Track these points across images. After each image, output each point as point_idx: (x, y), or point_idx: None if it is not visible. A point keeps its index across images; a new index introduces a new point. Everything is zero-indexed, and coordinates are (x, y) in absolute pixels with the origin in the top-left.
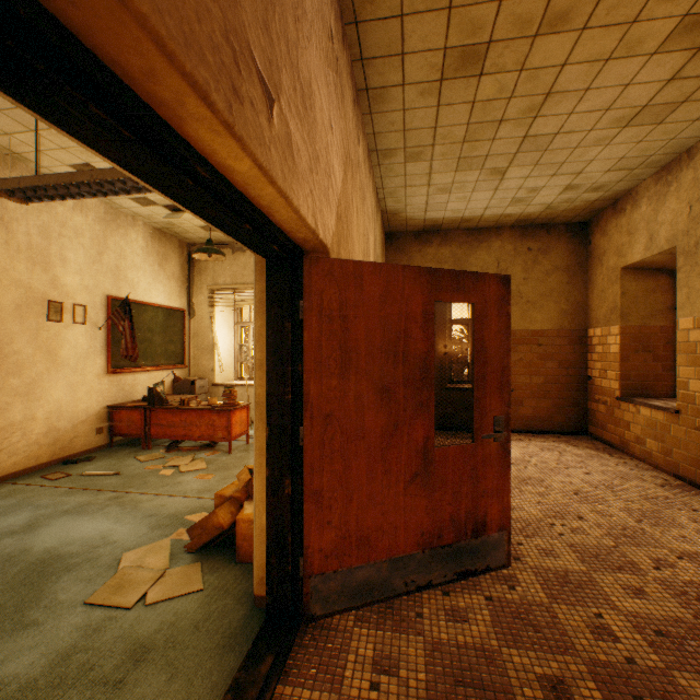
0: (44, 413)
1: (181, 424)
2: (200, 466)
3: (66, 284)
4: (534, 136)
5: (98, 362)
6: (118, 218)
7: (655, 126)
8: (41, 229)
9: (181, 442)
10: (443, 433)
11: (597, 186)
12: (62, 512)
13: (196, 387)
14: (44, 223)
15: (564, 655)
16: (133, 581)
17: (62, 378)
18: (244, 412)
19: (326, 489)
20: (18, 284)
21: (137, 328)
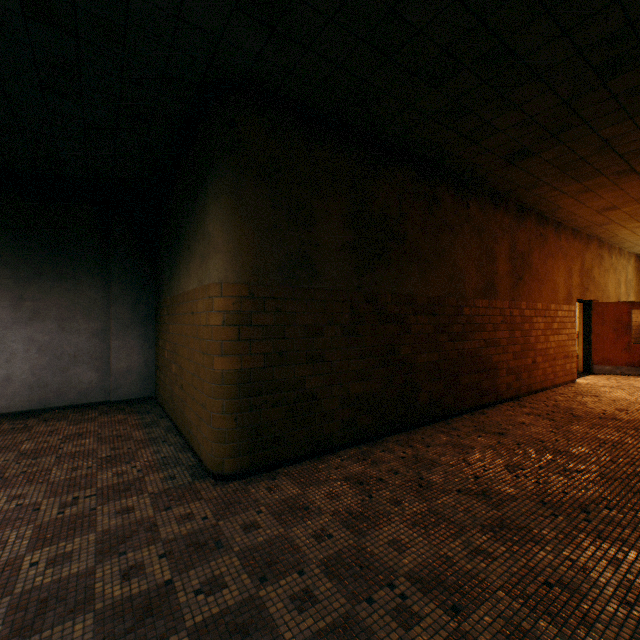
0: None
1: None
2: None
3: None
4: None
5: None
6: None
7: None
8: None
9: None
10: None
11: None
12: None
13: None
14: None
15: None
16: None
17: None
18: None
19: (597, 348)
20: None
21: None
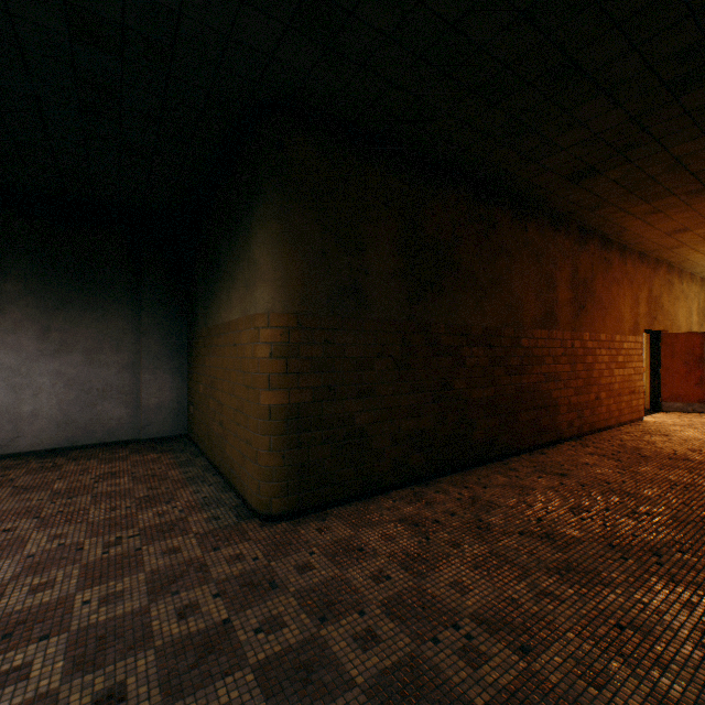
0: None
1: None
2: None
3: None
4: None
5: None
6: None
7: None
8: None
9: None
10: None
11: None
12: None
13: None
14: None
15: None
16: None
17: None
18: None
19: (666, 383)
20: None
21: None
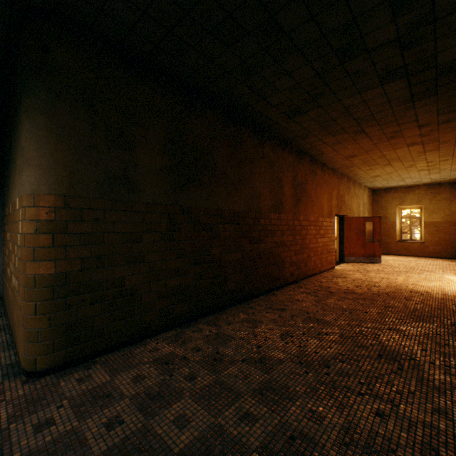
0: None
1: None
2: None
3: None
4: (404, 177)
5: None
6: None
7: (439, 173)
8: None
9: None
10: (393, 256)
11: (442, 178)
12: None
13: None
14: None
15: (380, 267)
16: None
17: None
18: None
19: (347, 246)
20: None
21: None
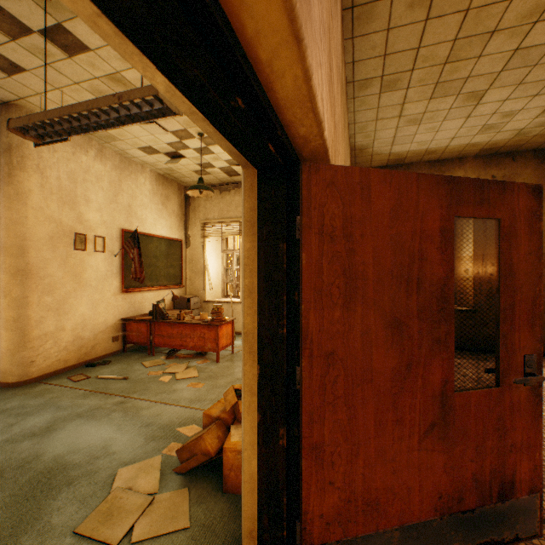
0: (71, 325)
1: (177, 336)
2: (193, 374)
3: (89, 220)
4: (527, 47)
5: (114, 283)
6: (130, 166)
7: None
8: (69, 174)
9: (177, 350)
10: None
11: None
12: (76, 415)
13: (191, 303)
14: (71, 170)
15: None
16: (122, 508)
17: (86, 296)
18: (229, 327)
19: (327, 442)
20: (50, 220)
21: (145, 255)
